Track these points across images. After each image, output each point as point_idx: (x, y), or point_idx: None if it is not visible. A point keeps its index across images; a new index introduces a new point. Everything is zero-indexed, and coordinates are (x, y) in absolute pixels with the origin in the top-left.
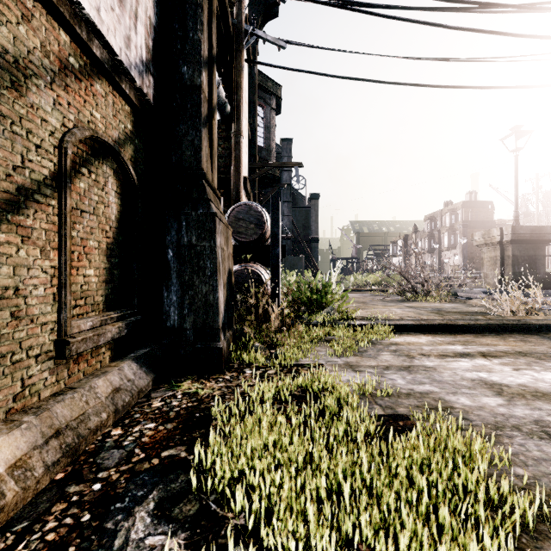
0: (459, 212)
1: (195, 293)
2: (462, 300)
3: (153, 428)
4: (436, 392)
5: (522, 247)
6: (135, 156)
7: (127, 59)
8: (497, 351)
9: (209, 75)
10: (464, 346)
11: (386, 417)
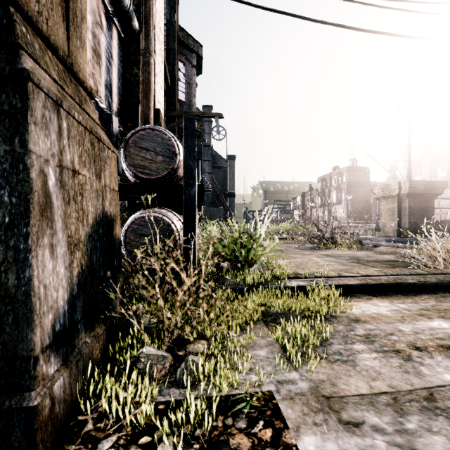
0: (344, 174)
1: None
2: (369, 248)
3: None
4: None
5: (416, 200)
6: None
7: None
8: None
9: None
10: (447, 321)
11: None
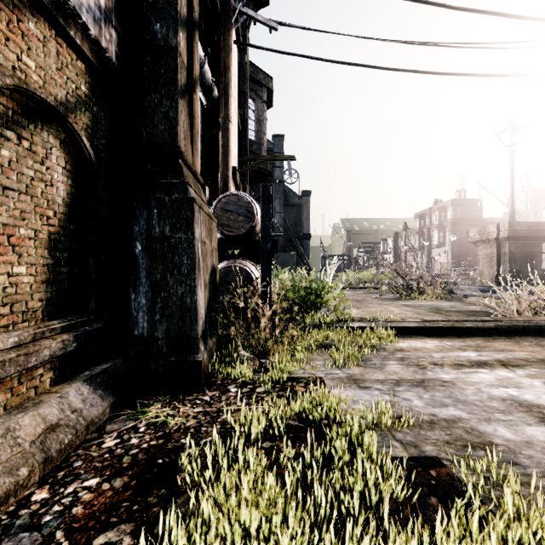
0: (448, 210)
1: (168, 294)
2: (459, 298)
3: (94, 487)
4: (465, 418)
5: (518, 244)
6: (93, 126)
7: None
8: (516, 359)
9: (189, 41)
10: (478, 352)
11: (411, 463)
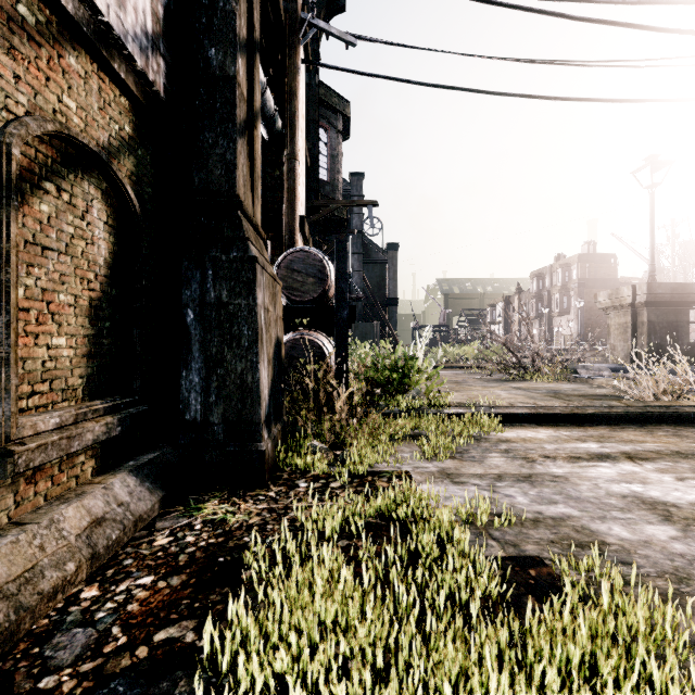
0: (574, 267)
1: (225, 372)
2: (584, 380)
3: (149, 585)
4: (576, 516)
5: (660, 311)
6: (138, 173)
7: (120, 24)
8: (646, 451)
9: (249, 67)
10: (600, 444)
11: (508, 562)
